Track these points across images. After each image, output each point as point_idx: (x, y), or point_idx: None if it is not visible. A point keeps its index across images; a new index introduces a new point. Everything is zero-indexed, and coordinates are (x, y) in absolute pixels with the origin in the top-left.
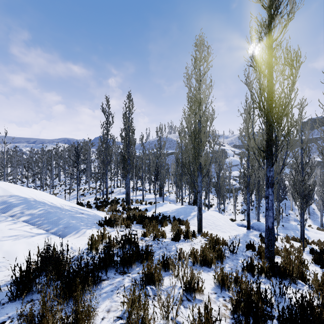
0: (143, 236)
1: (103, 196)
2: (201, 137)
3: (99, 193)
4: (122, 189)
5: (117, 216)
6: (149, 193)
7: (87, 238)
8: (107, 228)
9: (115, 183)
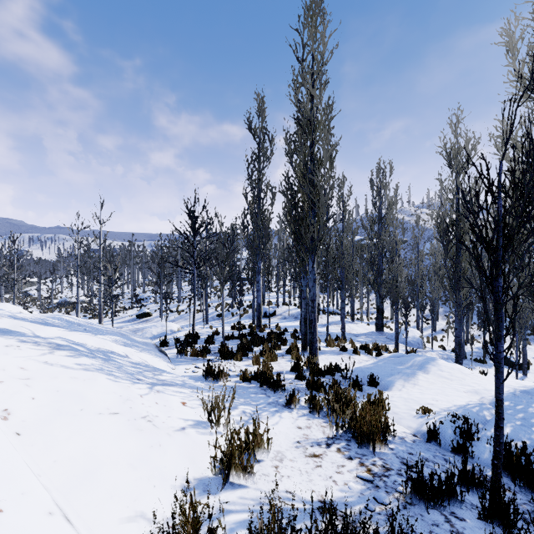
0: None
1: (253, 320)
2: None
3: (248, 314)
4: (293, 308)
5: None
6: (352, 321)
7: None
8: None
9: (281, 297)
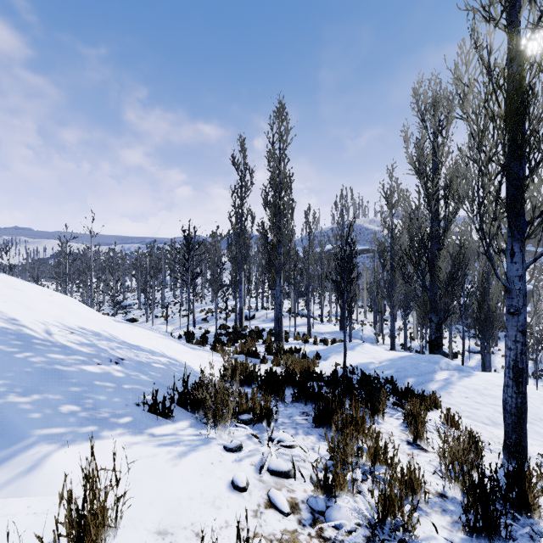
0: (322, 488)
1: (236, 323)
2: (527, 112)
3: (231, 317)
4: (270, 312)
5: (219, 385)
6: (320, 323)
7: (21, 509)
8: (181, 426)
9: (260, 302)
